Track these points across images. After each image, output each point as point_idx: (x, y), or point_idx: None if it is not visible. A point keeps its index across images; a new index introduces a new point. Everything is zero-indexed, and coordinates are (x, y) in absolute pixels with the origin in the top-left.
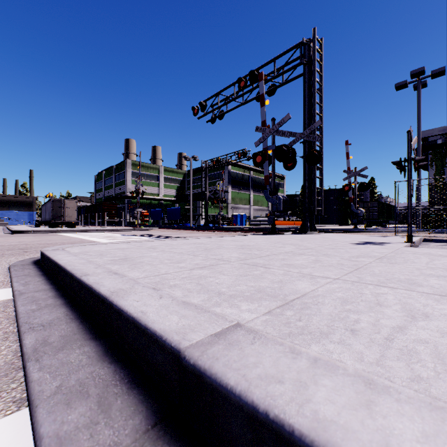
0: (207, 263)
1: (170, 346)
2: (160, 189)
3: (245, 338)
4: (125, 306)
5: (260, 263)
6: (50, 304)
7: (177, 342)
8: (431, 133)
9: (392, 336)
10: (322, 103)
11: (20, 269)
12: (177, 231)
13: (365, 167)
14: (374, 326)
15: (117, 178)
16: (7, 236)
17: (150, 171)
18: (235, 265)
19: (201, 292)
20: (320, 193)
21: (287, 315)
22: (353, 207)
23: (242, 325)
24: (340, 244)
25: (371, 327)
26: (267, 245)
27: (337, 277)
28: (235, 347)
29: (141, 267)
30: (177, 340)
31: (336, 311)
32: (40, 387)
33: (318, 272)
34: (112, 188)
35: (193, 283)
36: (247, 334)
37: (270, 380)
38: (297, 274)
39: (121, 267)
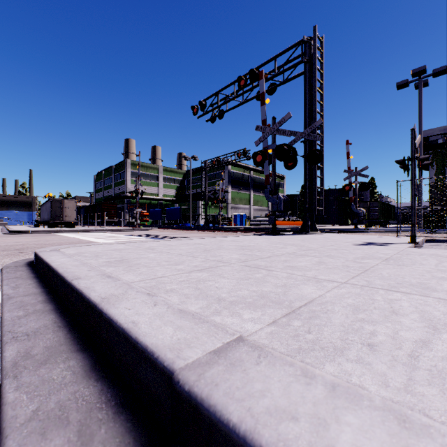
0: (207, 265)
1: (163, 366)
2: (160, 189)
3: (249, 356)
4: (115, 315)
5: (262, 265)
6: (38, 310)
7: (171, 361)
8: (431, 133)
9: (417, 352)
10: (323, 102)
11: (12, 271)
12: (176, 231)
13: (366, 166)
14: (393, 340)
15: (117, 178)
16: (5, 236)
17: (150, 171)
18: (235, 267)
19: (199, 298)
20: (321, 192)
21: (294, 326)
22: (353, 207)
23: (245, 340)
24: (342, 244)
25: (391, 340)
26: (268, 246)
27: (344, 281)
28: (237, 368)
29: (137, 269)
30: (171, 358)
31: (349, 320)
32: (14, 412)
33: (324, 275)
34: (112, 188)
35: (191, 287)
36: (251, 351)
37: (281, 417)
38: (301, 277)
39: (116, 270)
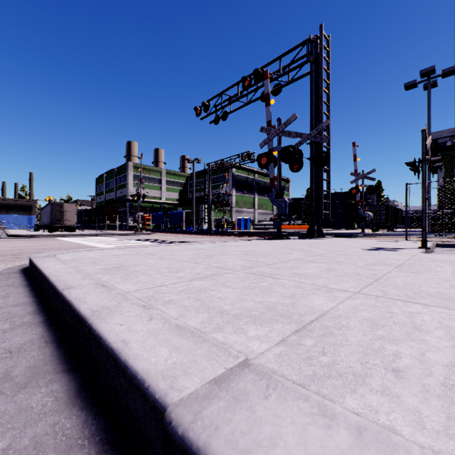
0: (209, 272)
1: (154, 398)
2: (163, 192)
3: (255, 387)
4: (104, 332)
5: (268, 272)
6: (26, 323)
7: (163, 393)
8: (440, 135)
9: (451, 380)
10: (329, 103)
11: (5, 279)
12: (179, 235)
13: (373, 169)
14: (421, 363)
15: (118, 181)
16: (2, 241)
17: (152, 174)
18: (239, 275)
19: (200, 310)
20: (327, 196)
21: (306, 345)
22: (360, 211)
23: (251, 364)
24: (351, 249)
25: (418, 364)
26: (274, 251)
27: (357, 290)
28: (241, 404)
29: (135, 277)
30: (163, 389)
31: (367, 338)
32: None
33: (334, 284)
34: (113, 191)
35: (192, 298)
36: (258, 379)
37: None
38: (310, 286)
39: (112, 278)
